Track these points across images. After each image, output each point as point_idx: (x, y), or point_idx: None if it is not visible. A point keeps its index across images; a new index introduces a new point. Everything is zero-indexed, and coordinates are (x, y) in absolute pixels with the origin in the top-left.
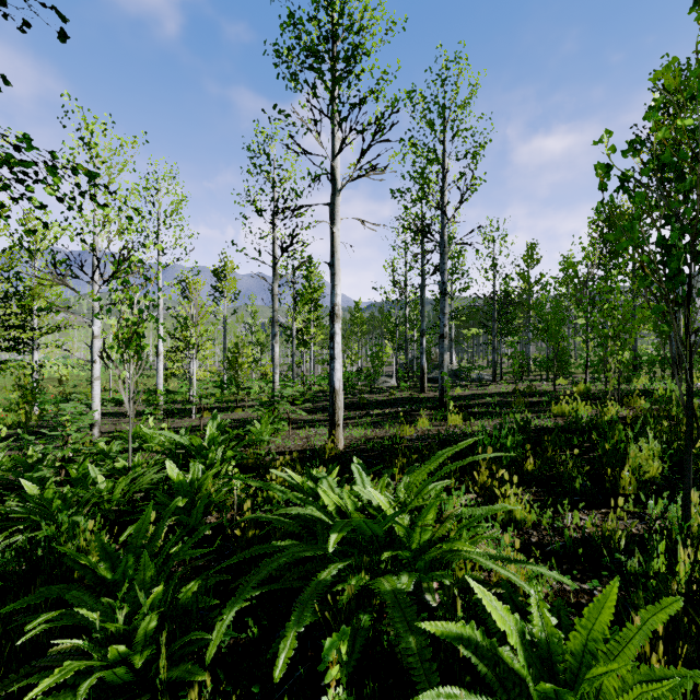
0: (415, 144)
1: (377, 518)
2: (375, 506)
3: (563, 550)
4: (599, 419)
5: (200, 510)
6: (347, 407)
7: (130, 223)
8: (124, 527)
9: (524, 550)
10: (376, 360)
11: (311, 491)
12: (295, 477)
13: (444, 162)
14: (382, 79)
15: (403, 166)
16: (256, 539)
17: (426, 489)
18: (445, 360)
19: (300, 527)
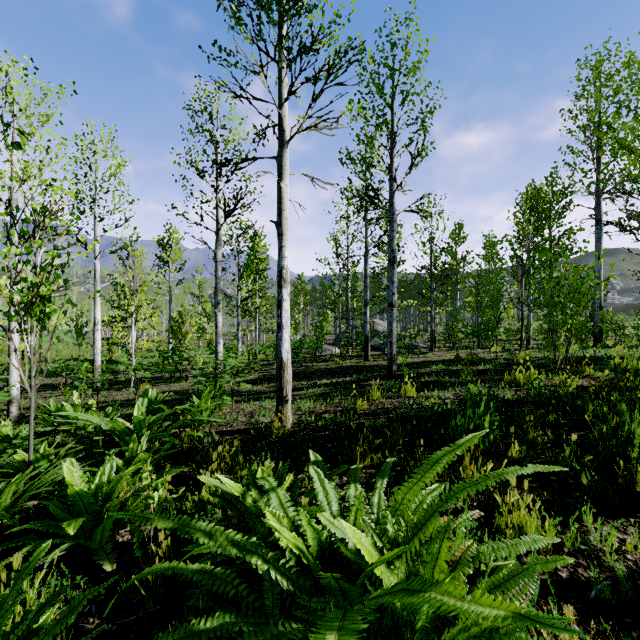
0: (363, 108)
1: (360, 578)
2: (353, 550)
3: (616, 597)
4: (564, 391)
5: (107, 527)
6: (293, 377)
7: (54, 179)
8: (4, 551)
9: (558, 596)
10: (320, 329)
11: (254, 508)
12: (233, 487)
13: (393, 128)
14: (334, 22)
15: (352, 129)
16: (177, 579)
17: (430, 524)
18: (394, 329)
19: (237, 581)
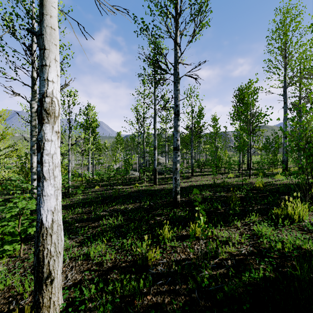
0: None
1: None
2: None
3: None
4: None
5: None
6: (102, 201)
7: None
8: None
9: None
10: (127, 163)
11: None
12: None
13: (177, 9)
14: None
15: (144, 0)
16: None
17: None
18: (178, 167)
19: None
